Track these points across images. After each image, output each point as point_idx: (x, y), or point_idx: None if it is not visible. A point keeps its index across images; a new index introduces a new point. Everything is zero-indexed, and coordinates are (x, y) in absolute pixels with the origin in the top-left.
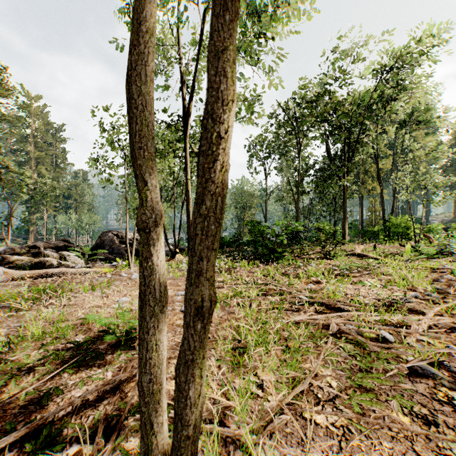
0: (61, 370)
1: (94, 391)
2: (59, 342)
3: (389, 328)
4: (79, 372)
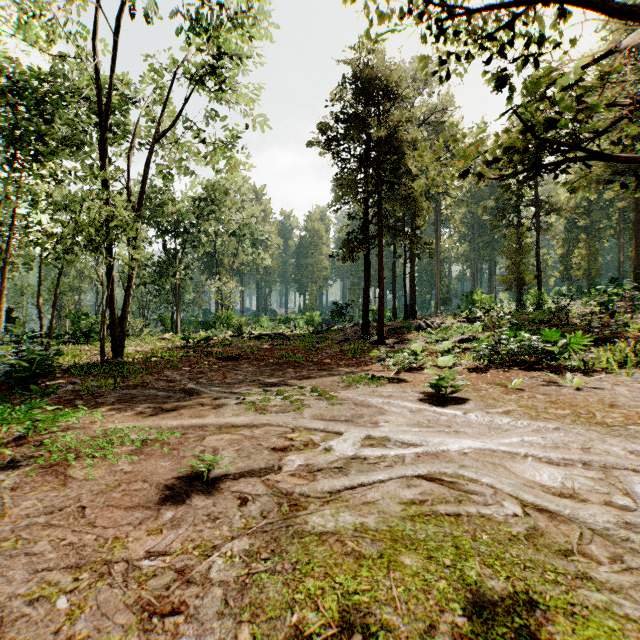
0: None
1: None
2: None
3: None
4: None
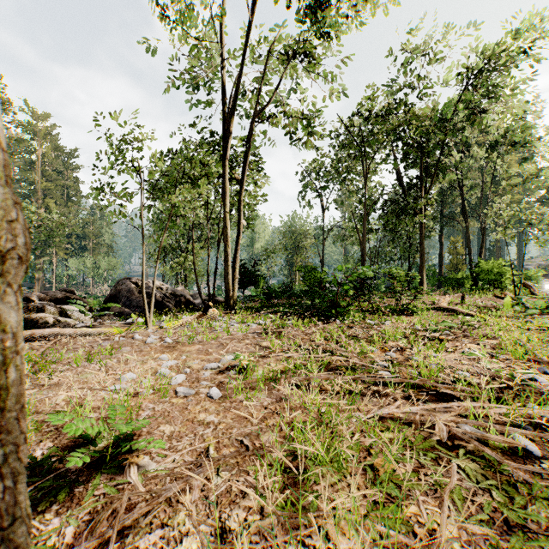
0: None
1: None
2: None
3: (531, 433)
4: None
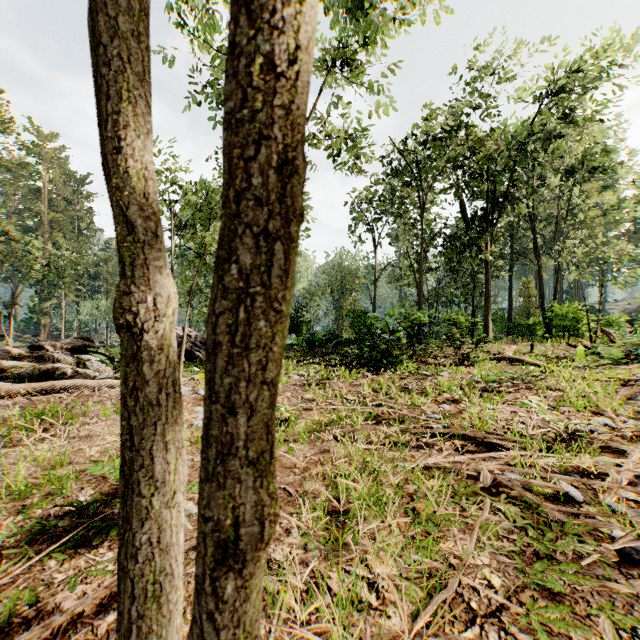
0: (46, 554)
1: (90, 600)
2: (52, 502)
3: (574, 479)
4: (75, 557)
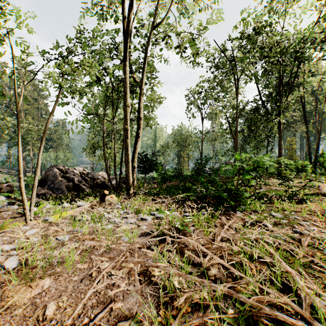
0: None
1: None
2: None
3: None
4: None
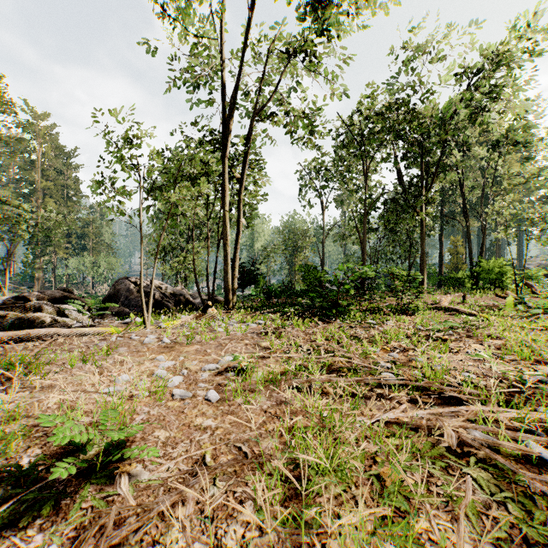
0: None
1: None
2: None
3: (545, 439)
4: None
